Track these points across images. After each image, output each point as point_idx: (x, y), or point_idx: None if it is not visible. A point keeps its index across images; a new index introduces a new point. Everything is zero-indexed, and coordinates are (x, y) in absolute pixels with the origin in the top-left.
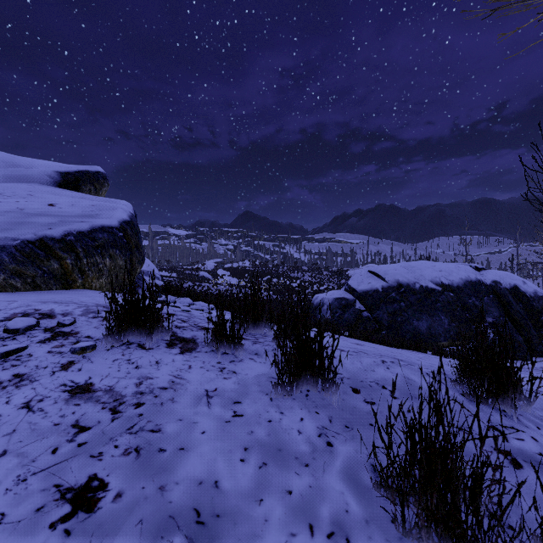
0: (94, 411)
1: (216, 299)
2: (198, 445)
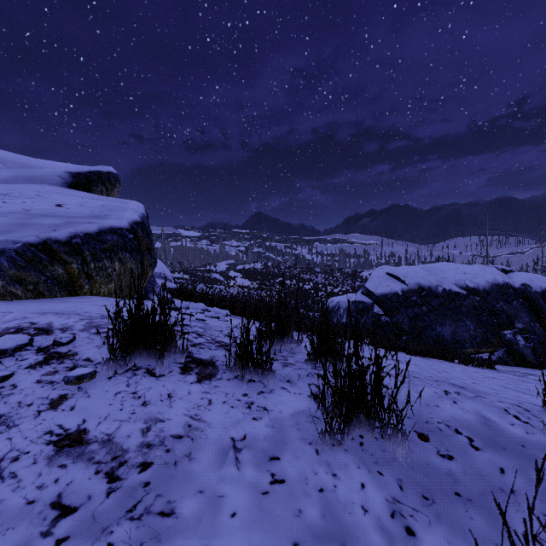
0: (84, 477)
1: (231, 304)
2: (227, 539)
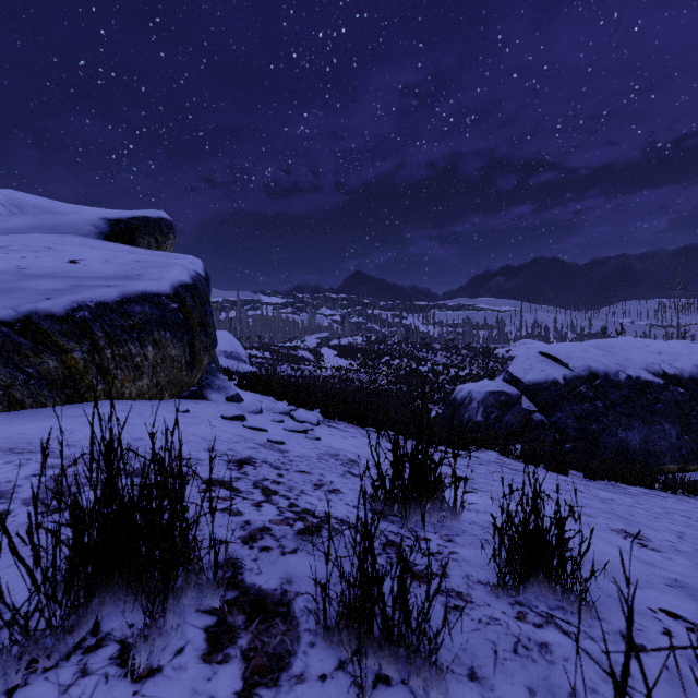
0: None
1: (324, 403)
2: None
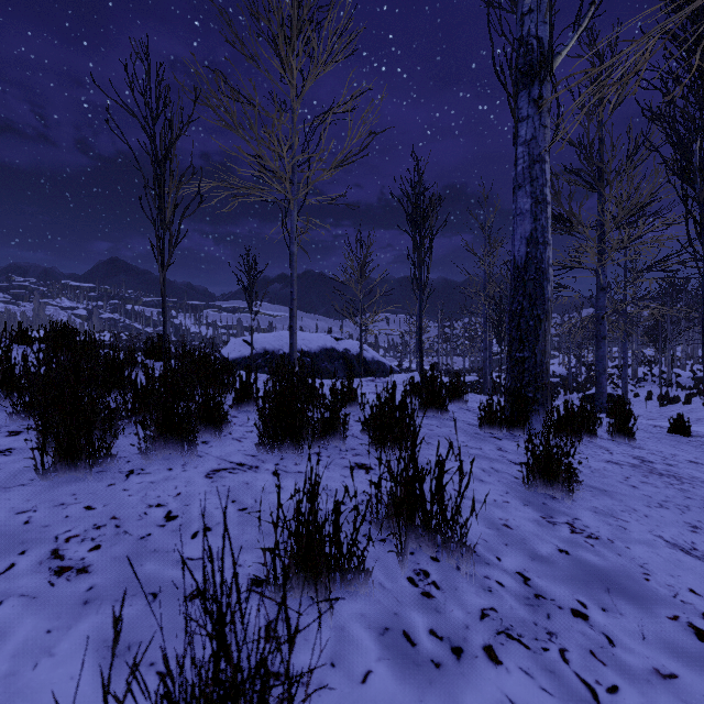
0: None
1: None
2: None
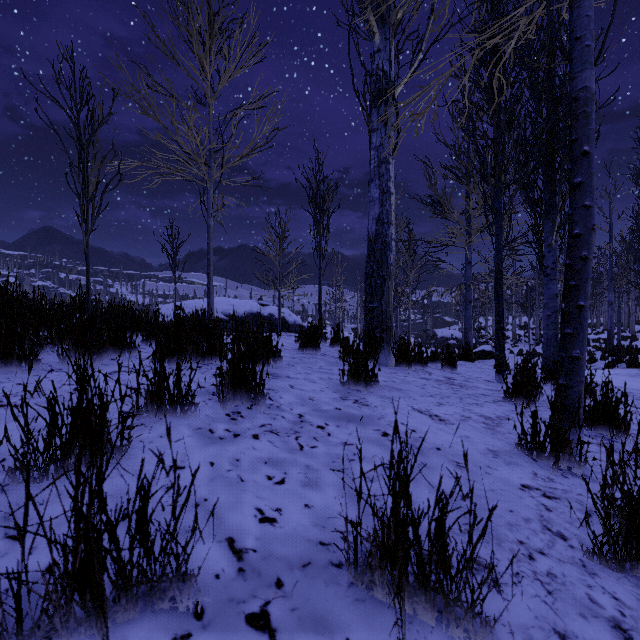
0: None
1: None
2: None
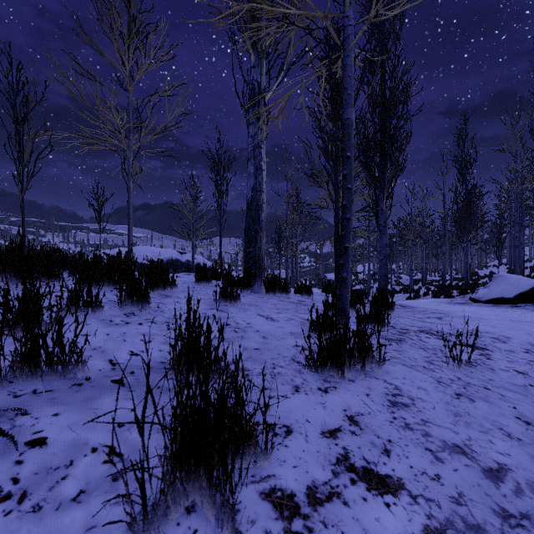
0: None
1: None
2: None
